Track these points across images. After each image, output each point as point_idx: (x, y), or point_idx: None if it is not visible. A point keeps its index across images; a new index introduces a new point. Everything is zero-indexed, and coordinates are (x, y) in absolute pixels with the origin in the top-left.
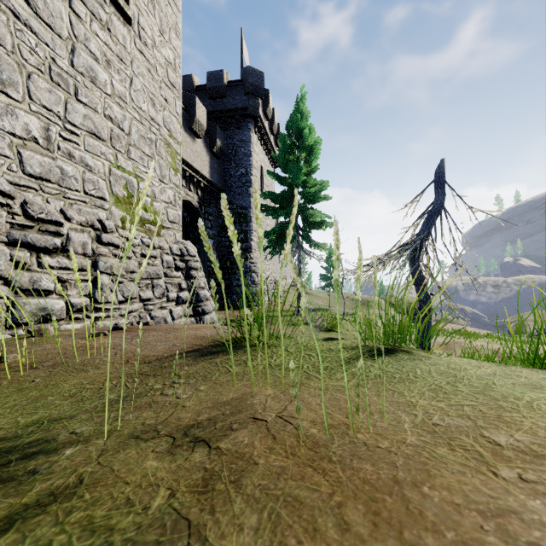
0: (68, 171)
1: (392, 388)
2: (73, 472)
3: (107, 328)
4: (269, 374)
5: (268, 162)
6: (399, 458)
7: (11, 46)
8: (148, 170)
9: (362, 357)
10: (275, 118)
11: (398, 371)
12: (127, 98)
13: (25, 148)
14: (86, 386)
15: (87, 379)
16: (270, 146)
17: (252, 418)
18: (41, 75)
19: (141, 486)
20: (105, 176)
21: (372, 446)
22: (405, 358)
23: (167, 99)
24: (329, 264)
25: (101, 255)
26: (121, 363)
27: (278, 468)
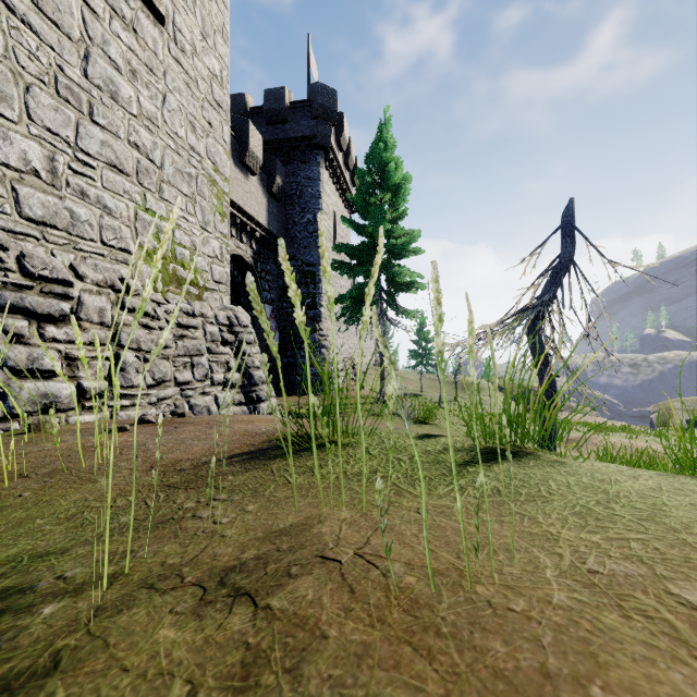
0: (80, 215)
1: (520, 510)
2: (48, 647)
3: (129, 420)
4: (344, 487)
5: (342, 206)
6: (545, 631)
7: (3, 49)
8: (186, 214)
9: (481, 469)
10: (351, 149)
11: (524, 484)
12: (159, 120)
13: (22, 184)
14: (91, 503)
15: (94, 493)
16: (345, 185)
17: (320, 557)
18: (44, 88)
19: (145, 676)
20: (129, 221)
21: (500, 608)
22: (531, 464)
23: (212, 122)
24: (421, 338)
25: (123, 325)
26: (143, 471)
27: (358, 646)
